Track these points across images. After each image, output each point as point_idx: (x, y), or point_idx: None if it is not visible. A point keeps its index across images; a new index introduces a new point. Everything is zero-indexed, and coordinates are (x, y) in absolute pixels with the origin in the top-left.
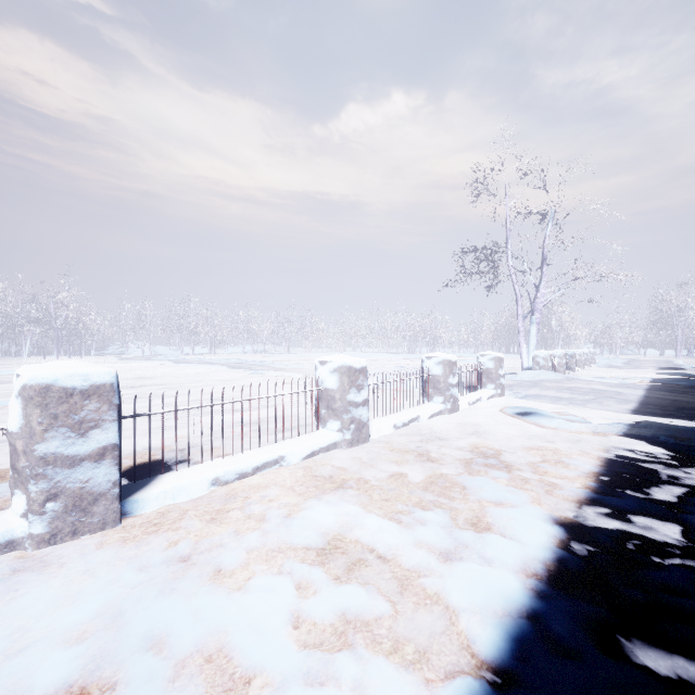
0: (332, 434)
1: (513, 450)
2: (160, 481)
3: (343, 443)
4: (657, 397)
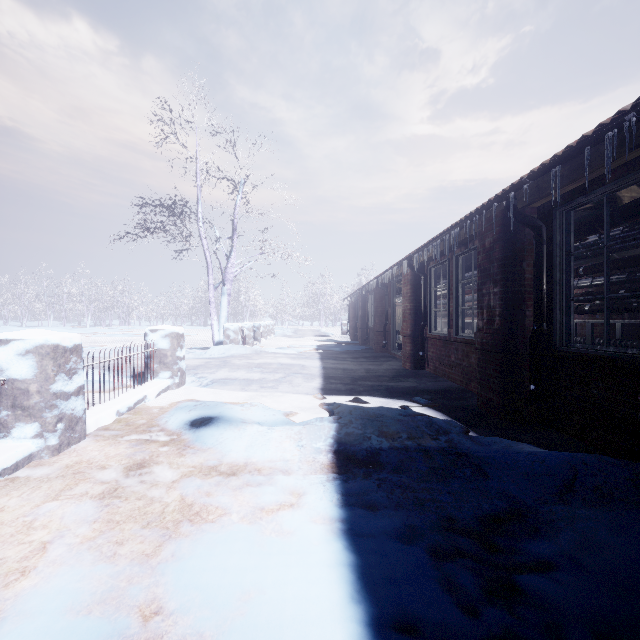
0: None
1: (145, 606)
2: None
3: None
4: (332, 368)
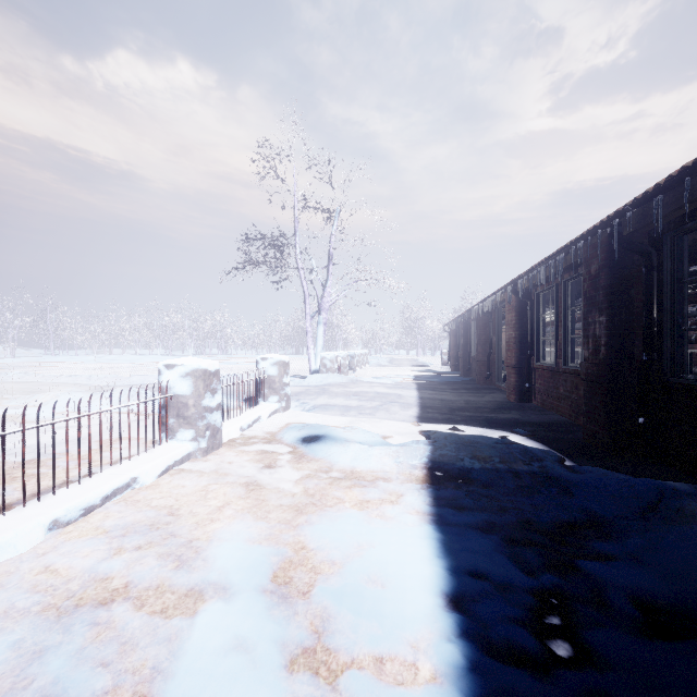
0: None
1: (293, 545)
2: None
3: None
4: (429, 398)
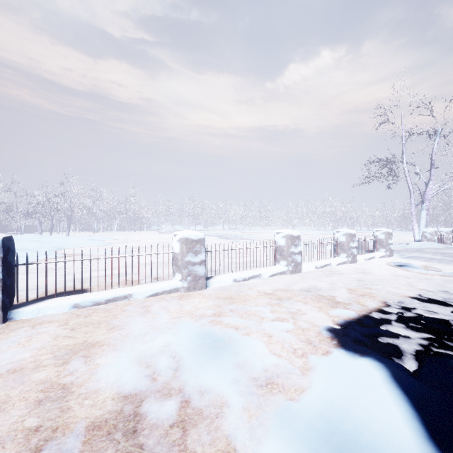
0: (282, 267)
1: (381, 280)
2: (215, 277)
3: (288, 272)
4: None
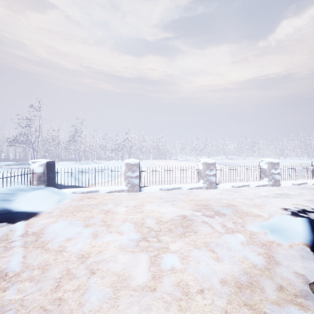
0: (265, 182)
1: None
2: (220, 184)
3: (269, 185)
4: None
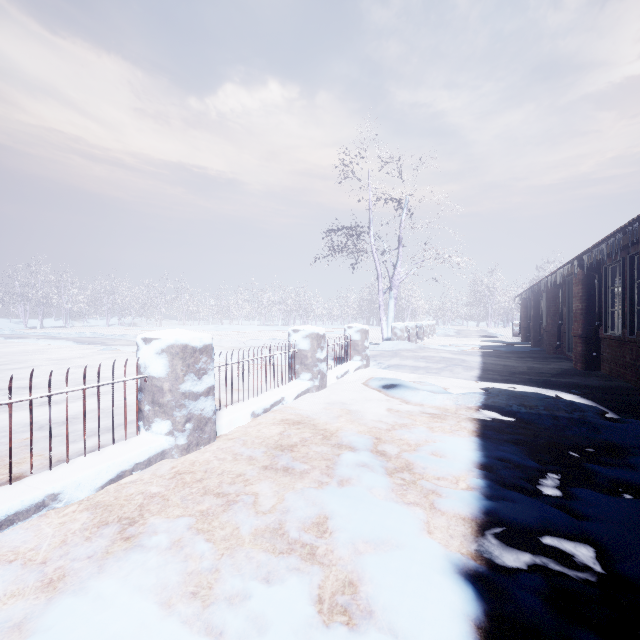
0: (159, 440)
1: (385, 436)
2: None
3: (175, 451)
4: (492, 363)
